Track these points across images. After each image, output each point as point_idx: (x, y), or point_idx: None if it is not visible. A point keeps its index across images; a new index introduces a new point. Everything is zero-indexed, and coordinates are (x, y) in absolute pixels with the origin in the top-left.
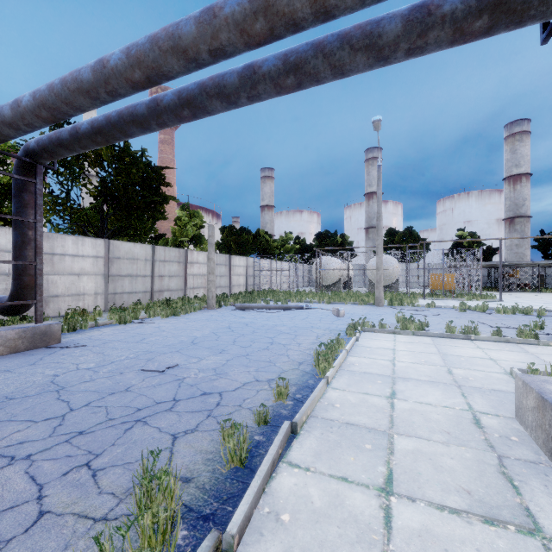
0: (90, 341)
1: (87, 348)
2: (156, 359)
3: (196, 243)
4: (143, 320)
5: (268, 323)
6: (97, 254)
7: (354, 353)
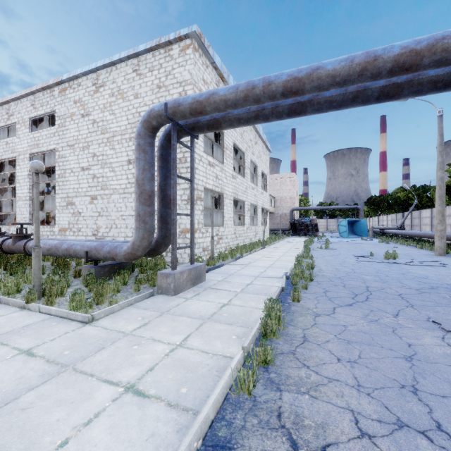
0: None
1: None
2: None
3: None
4: None
5: None
6: None
7: (224, 369)
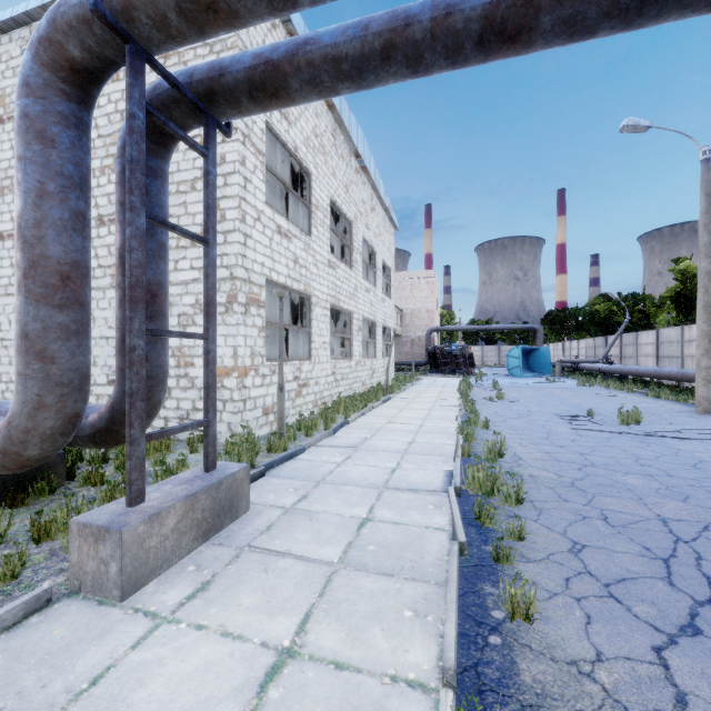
0: None
1: None
2: None
3: None
4: None
5: None
6: None
7: None
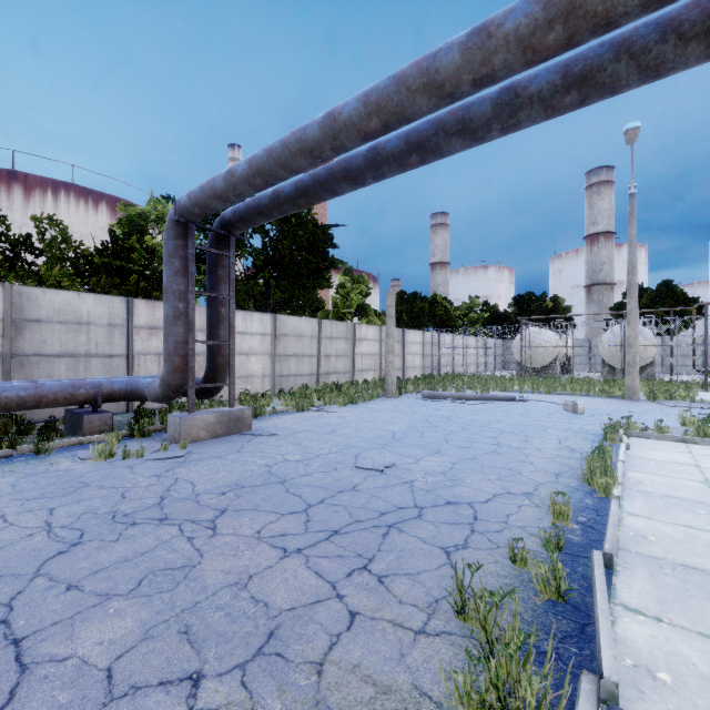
0: (278, 429)
1: (281, 438)
2: (364, 455)
3: (360, 315)
4: (320, 408)
5: (477, 418)
6: (264, 331)
7: (632, 466)
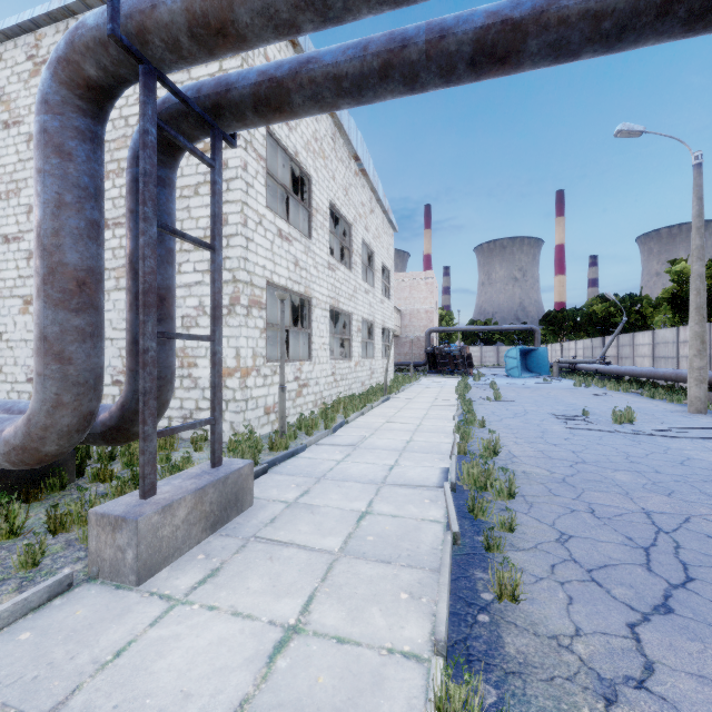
0: None
1: None
2: None
3: None
4: None
5: None
6: None
7: None
